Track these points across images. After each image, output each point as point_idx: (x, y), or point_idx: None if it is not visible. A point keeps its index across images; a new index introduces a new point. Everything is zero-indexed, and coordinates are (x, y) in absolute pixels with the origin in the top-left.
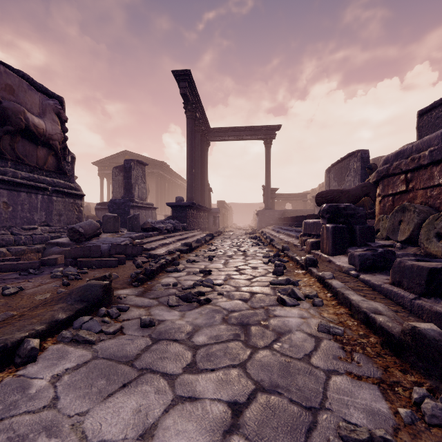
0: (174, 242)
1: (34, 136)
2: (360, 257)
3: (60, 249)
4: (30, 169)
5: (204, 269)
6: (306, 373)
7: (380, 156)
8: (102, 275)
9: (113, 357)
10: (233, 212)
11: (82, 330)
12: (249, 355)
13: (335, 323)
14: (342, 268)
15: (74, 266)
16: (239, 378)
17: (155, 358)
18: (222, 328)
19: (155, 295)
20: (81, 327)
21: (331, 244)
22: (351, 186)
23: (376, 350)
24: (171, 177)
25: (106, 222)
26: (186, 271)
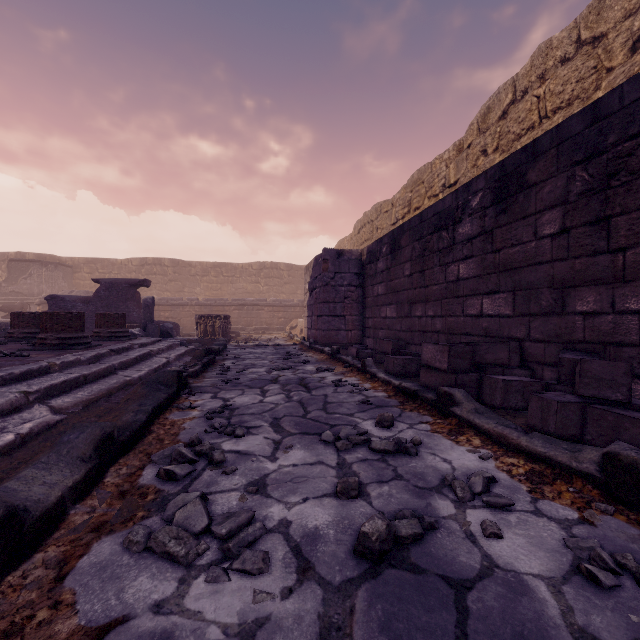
0: None
1: None
2: None
3: None
4: None
5: None
6: None
7: None
8: None
9: None
10: None
11: None
12: None
13: None
14: None
15: None
16: None
17: None
18: None
19: None
20: None
21: None
22: None
23: None
24: None
25: None
26: None
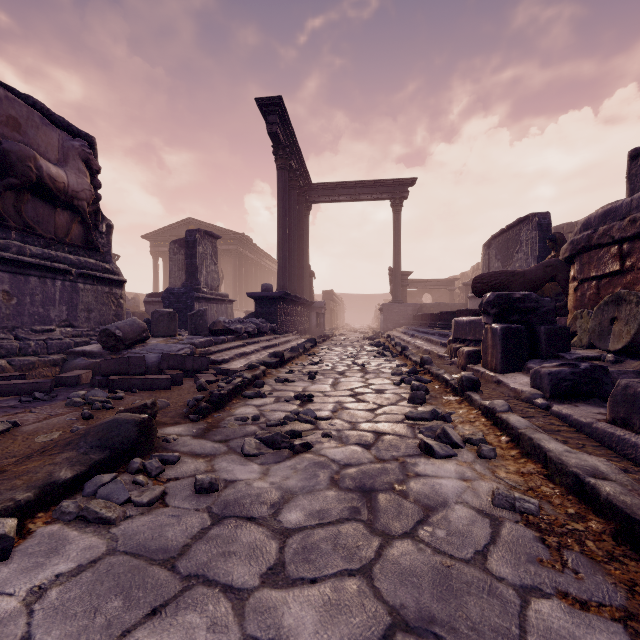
0: (258, 350)
1: (50, 193)
2: (551, 376)
3: (87, 361)
4: (45, 243)
5: (302, 393)
6: (482, 593)
7: (566, 223)
8: (141, 403)
9: (143, 551)
10: (345, 307)
11: (96, 499)
12: (377, 550)
13: (522, 490)
14: (521, 394)
15: (104, 388)
16: (362, 598)
17: (213, 554)
18: (330, 496)
19: (223, 436)
20: (96, 493)
21: (500, 355)
22: (522, 267)
23: (604, 547)
24: (255, 256)
25: (157, 320)
26: (274, 395)
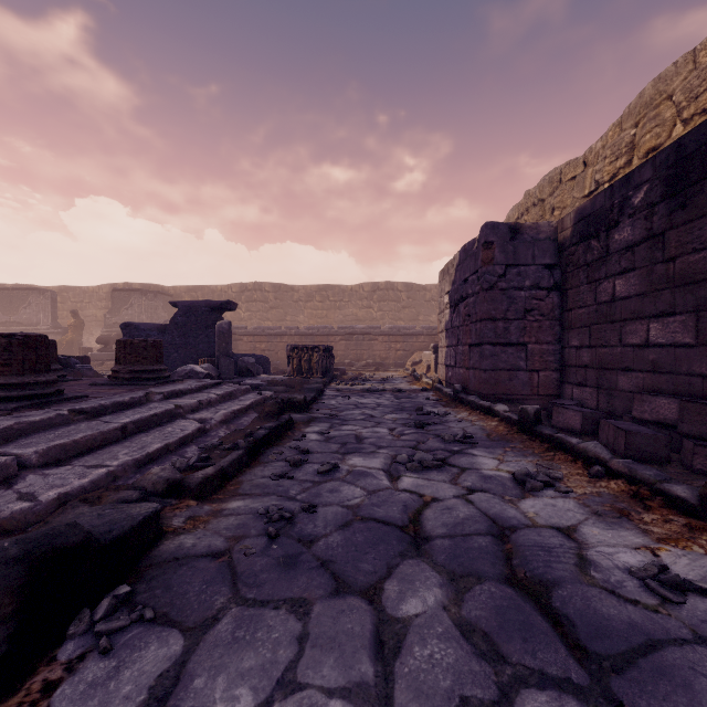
0: None
1: None
2: None
3: None
4: None
5: None
6: None
7: (27, 285)
8: None
9: None
10: None
11: None
12: None
13: None
14: None
15: None
16: None
17: None
18: None
19: None
20: None
21: None
22: (32, 319)
23: None
24: None
25: None
26: None
